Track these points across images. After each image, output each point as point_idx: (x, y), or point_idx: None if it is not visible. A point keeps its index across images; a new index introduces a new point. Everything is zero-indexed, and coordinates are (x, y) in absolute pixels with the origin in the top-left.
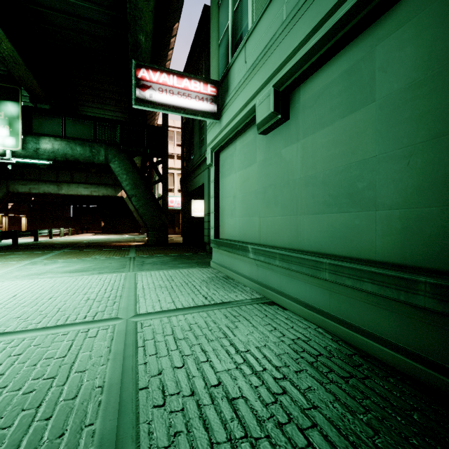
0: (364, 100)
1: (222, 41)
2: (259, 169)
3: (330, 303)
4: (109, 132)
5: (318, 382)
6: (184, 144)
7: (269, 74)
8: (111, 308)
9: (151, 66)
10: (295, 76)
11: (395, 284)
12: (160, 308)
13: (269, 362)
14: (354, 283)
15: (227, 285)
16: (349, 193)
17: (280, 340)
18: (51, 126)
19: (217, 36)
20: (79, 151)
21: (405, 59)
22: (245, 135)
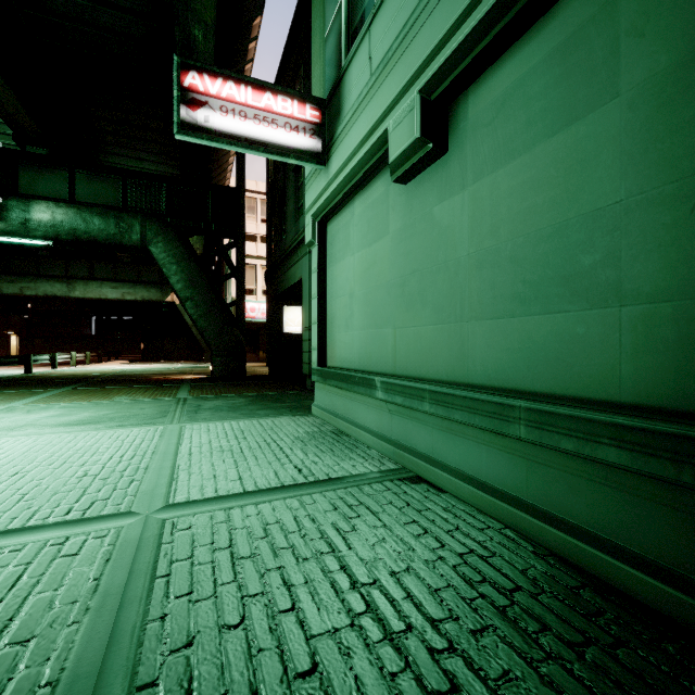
0: (595, 97)
1: (330, 32)
2: (393, 245)
3: (527, 482)
4: (149, 196)
5: (523, 659)
6: (272, 216)
7: (411, 70)
8: (122, 492)
9: (208, 67)
10: (460, 67)
11: (670, 450)
12: (214, 491)
13: (417, 609)
14: (579, 445)
15: (339, 447)
16: (563, 276)
17: (437, 557)
18: (51, 184)
19: (322, 25)
20: (98, 226)
21: (687, 2)
22: (369, 188)
